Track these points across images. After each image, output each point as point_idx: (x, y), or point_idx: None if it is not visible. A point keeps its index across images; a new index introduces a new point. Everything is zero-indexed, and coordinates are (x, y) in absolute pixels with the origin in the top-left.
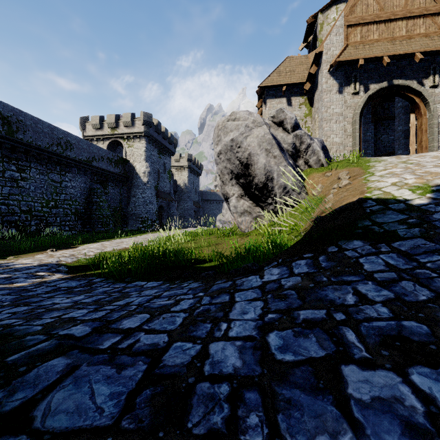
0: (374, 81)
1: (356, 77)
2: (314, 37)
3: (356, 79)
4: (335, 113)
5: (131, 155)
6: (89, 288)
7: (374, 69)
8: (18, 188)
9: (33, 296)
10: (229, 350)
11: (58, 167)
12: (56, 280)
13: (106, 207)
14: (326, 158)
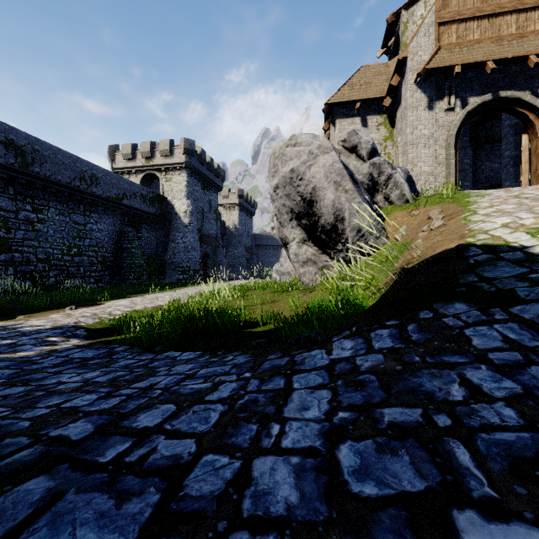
0: (474, 93)
1: (451, 88)
2: (396, 40)
3: (451, 91)
4: (423, 134)
5: (170, 191)
6: (108, 360)
7: (474, 77)
8: (34, 231)
9: (36, 371)
10: (282, 473)
11: (82, 206)
12: (70, 349)
13: (139, 254)
14: (412, 192)
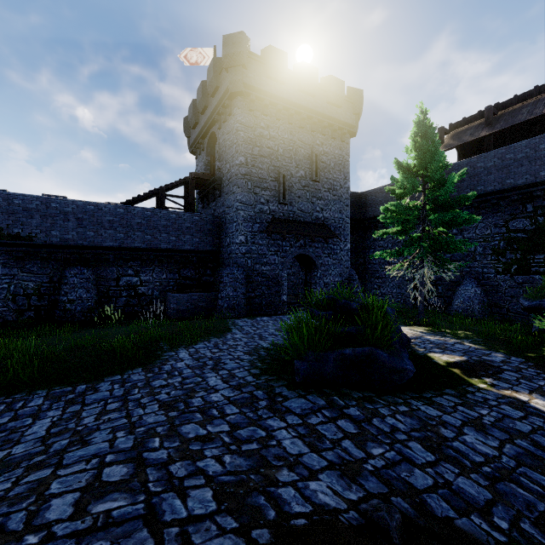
0: None
1: None
2: None
3: None
4: None
5: None
6: None
7: None
8: None
9: (517, 436)
10: (275, 424)
11: None
12: None
13: None
14: None
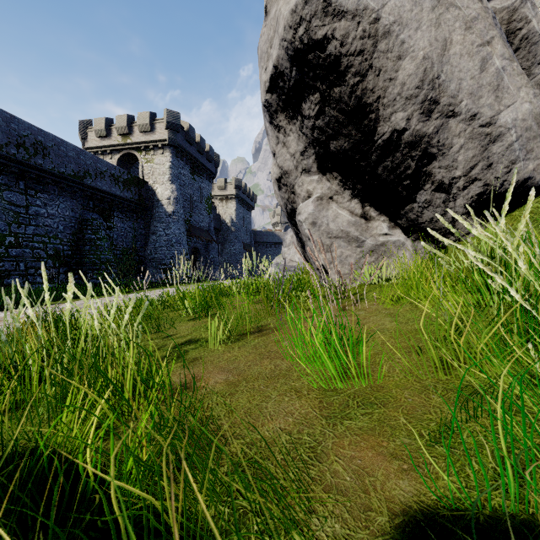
0: None
1: None
2: None
3: None
4: None
5: (150, 174)
6: None
7: None
8: None
9: None
10: None
11: (22, 182)
12: None
13: (106, 247)
14: None
